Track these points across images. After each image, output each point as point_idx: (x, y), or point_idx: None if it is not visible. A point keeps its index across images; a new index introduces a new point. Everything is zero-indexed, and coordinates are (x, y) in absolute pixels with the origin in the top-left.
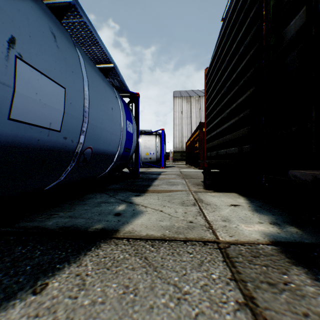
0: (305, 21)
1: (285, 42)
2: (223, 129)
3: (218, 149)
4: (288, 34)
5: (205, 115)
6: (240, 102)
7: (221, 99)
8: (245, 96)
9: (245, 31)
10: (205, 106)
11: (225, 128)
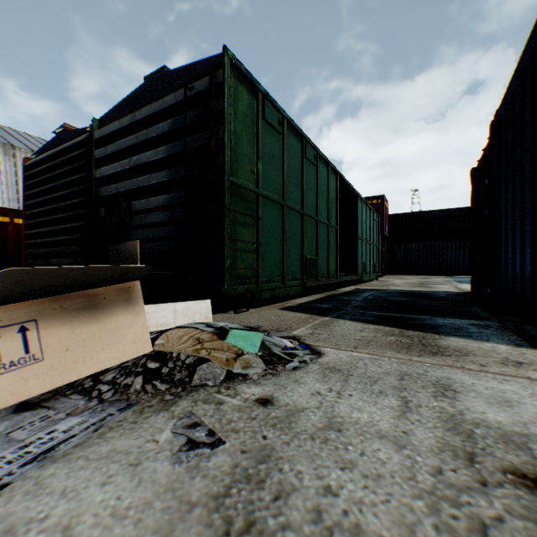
0: (105, 219)
1: (99, 220)
2: (58, 241)
3: (48, 258)
4: (102, 212)
5: (25, 215)
6: (76, 226)
7: (54, 210)
8: (80, 224)
9: (80, 179)
10: (25, 203)
11: (60, 240)
